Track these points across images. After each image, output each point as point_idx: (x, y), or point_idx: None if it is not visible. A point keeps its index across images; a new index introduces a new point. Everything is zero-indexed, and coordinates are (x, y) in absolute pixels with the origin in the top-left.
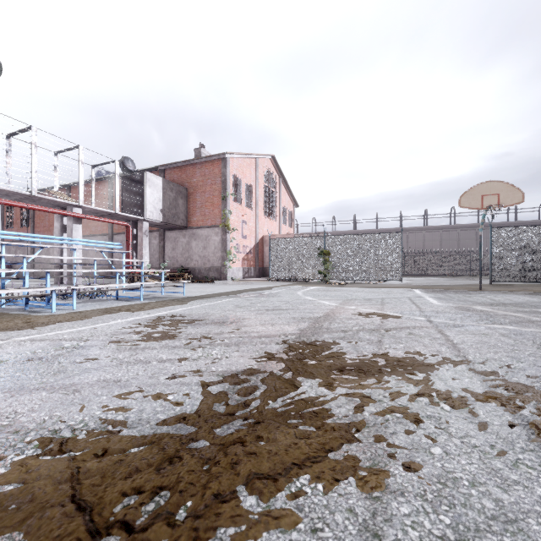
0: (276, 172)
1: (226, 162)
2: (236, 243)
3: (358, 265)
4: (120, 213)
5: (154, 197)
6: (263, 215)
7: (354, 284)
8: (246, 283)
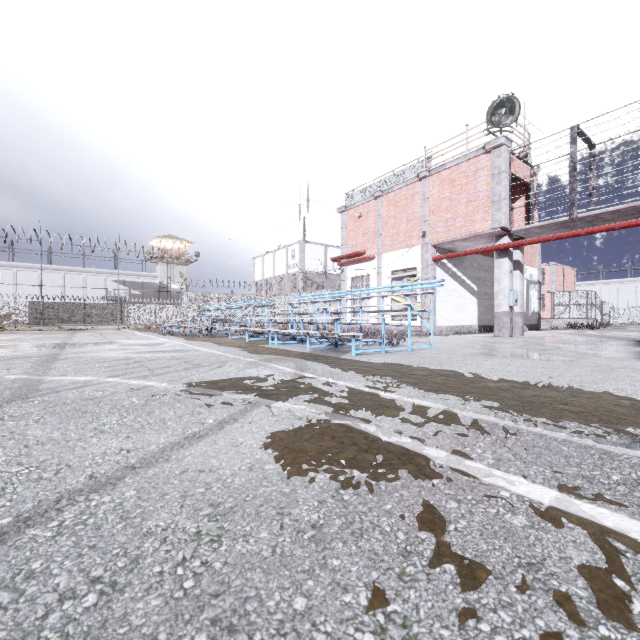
0: None
1: None
2: None
3: None
4: None
5: None
6: None
7: None
8: None
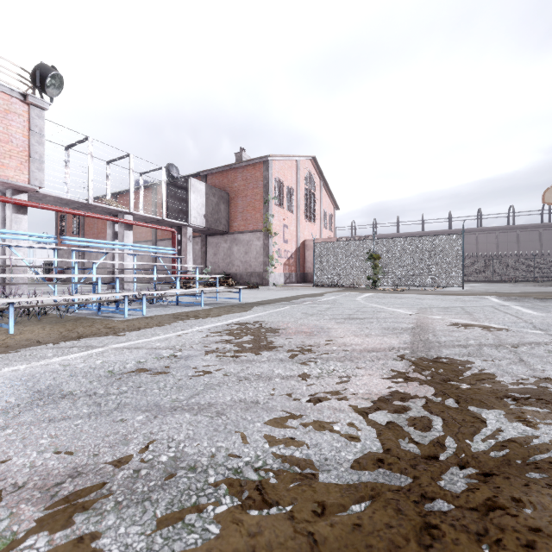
0: (317, 173)
1: (268, 165)
2: (277, 248)
3: (412, 270)
4: (166, 219)
5: (197, 202)
6: (304, 218)
7: (409, 290)
8: (292, 289)
